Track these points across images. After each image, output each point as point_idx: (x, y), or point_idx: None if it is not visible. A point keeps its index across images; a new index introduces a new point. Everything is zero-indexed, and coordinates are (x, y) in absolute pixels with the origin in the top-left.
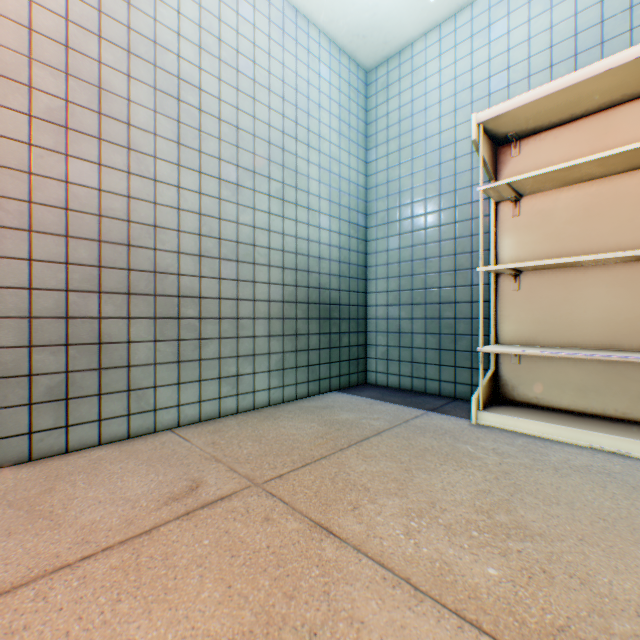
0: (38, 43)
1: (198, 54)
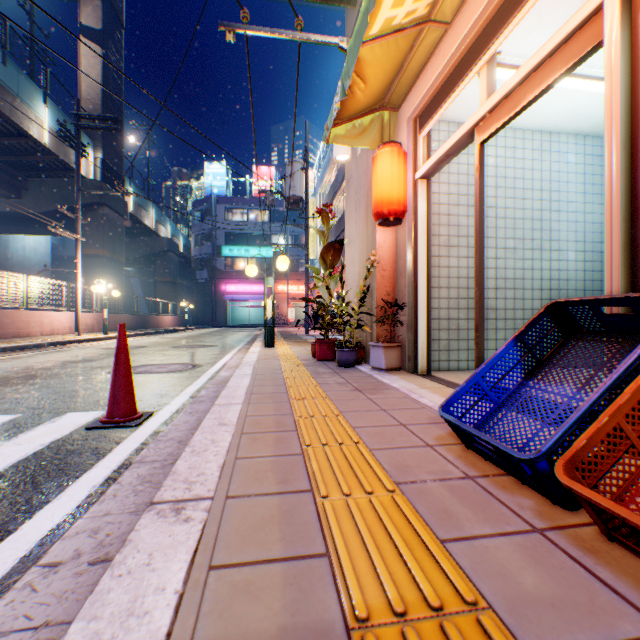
0: (440, 218)
1: (494, 191)
